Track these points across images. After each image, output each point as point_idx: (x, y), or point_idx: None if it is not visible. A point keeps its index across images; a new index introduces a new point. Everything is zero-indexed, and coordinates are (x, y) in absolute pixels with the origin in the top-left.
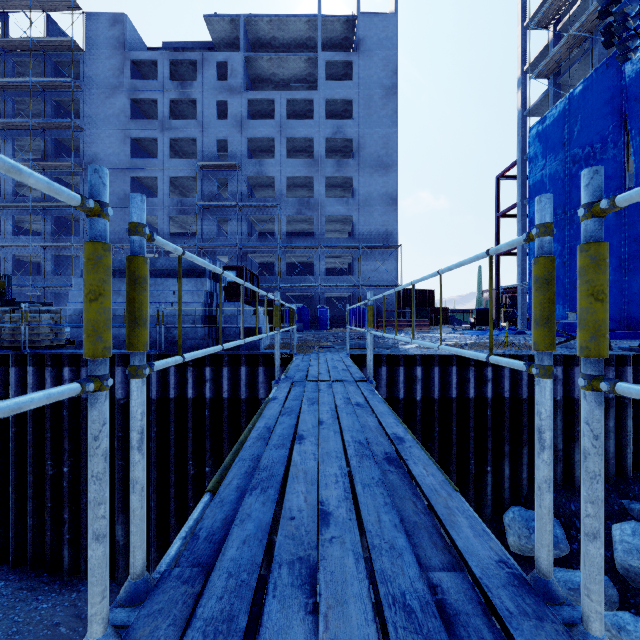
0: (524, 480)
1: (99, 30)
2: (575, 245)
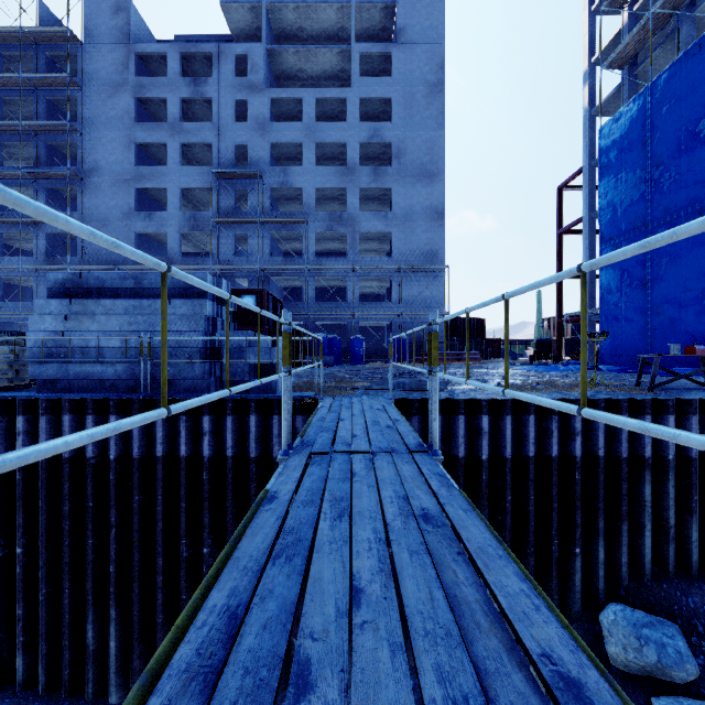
0: (624, 566)
1: (100, 19)
2: (658, 264)
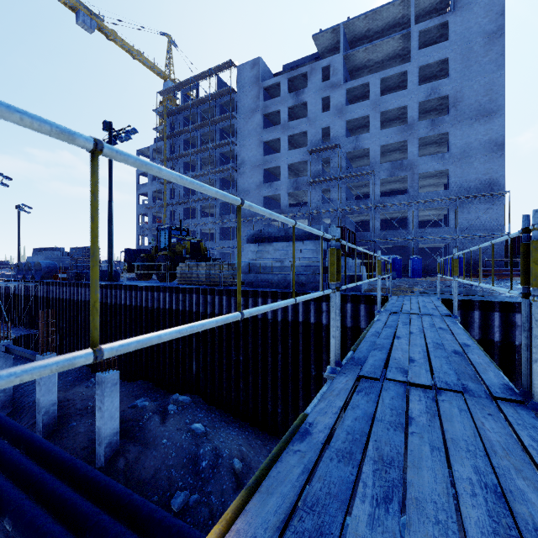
0: None
1: (245, 74)
2: None
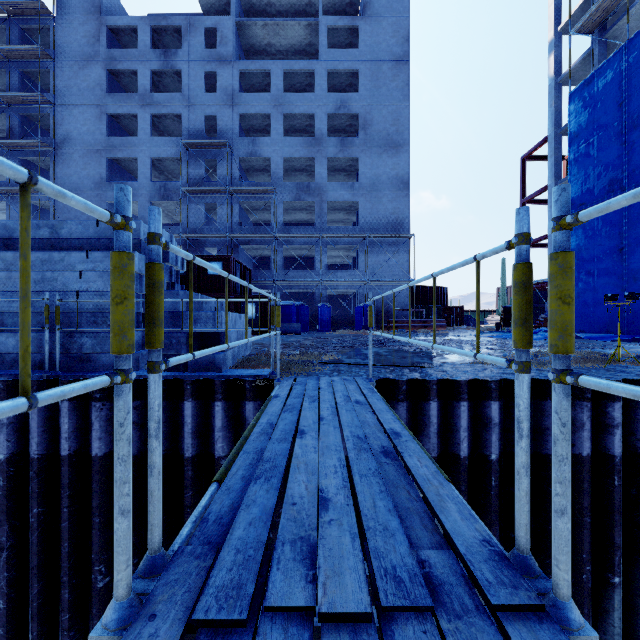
0: None
1: None
2: (637, 227)
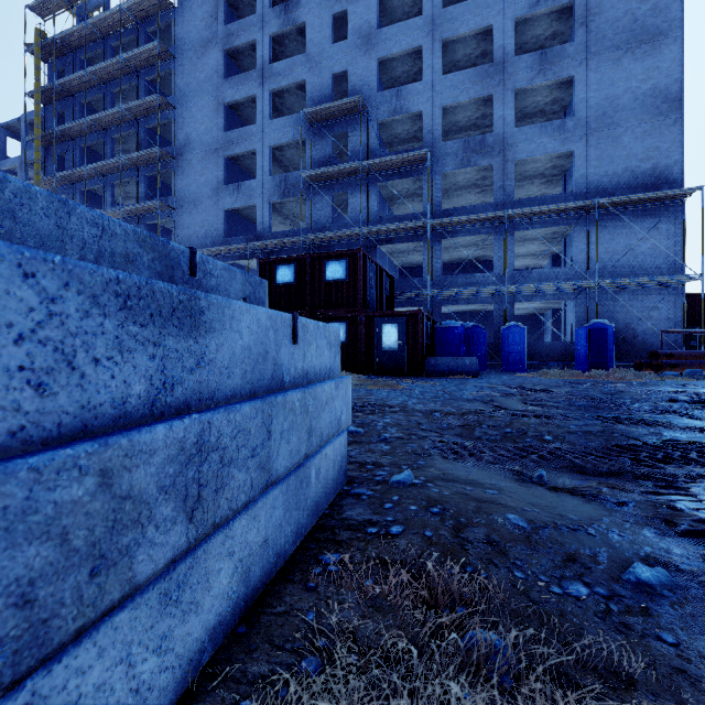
0: None
1: None
2: None
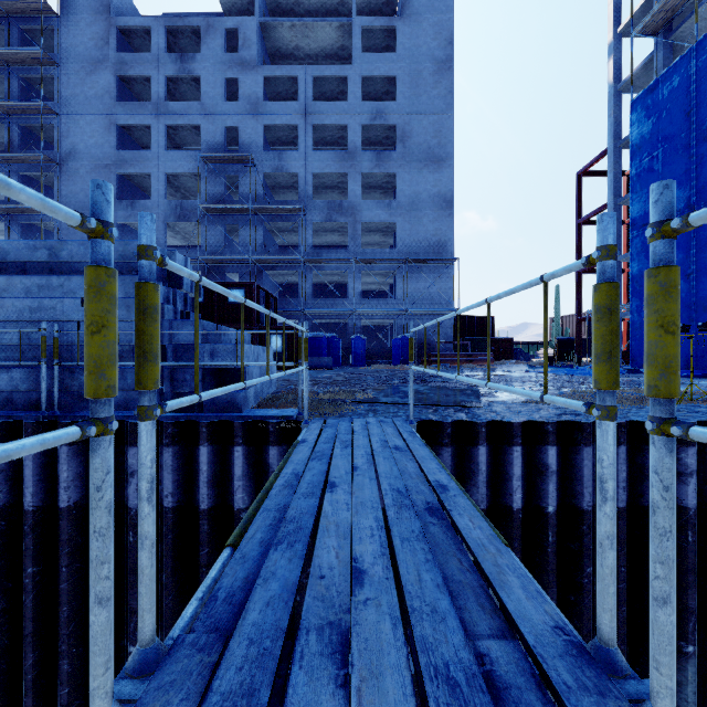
0: None
1: None
2: (706, 250)
